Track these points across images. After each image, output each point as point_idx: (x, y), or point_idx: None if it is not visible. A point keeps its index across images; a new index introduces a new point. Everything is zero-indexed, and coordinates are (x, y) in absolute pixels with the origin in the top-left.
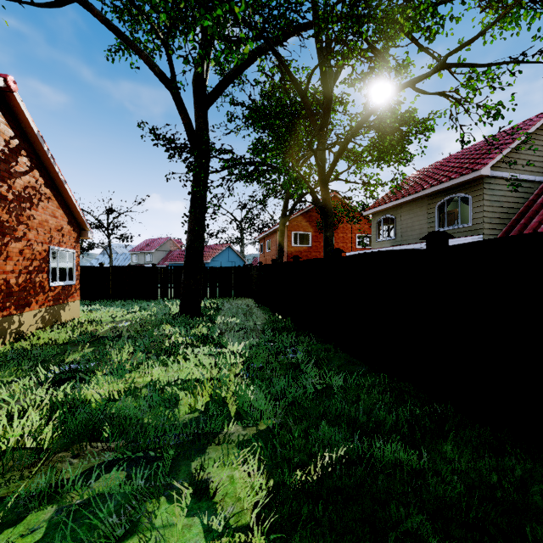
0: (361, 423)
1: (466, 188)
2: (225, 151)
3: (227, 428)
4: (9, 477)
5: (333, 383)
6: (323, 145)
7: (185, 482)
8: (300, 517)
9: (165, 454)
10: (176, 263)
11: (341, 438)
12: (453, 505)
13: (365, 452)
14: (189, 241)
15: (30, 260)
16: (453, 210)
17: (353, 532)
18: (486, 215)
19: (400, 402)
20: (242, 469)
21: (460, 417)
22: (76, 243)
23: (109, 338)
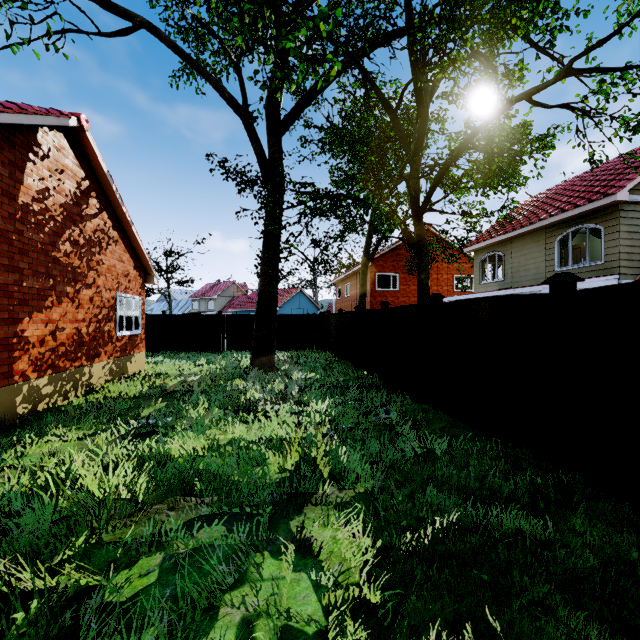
0: (472, 490)
1: (596, 217)
2: (305, 184)
3: (322, 490)
4: (116, 523)
5: (435, 447)
6: (417, 172)
7: (286, 539)
8: (415, 577)
9: (261, 511)
10: (241, 310)
11: (452, 503)
12: (586, 576)
13: (480, 519)
14: (262, 286)
15: (99, 308)
16: (579, 245)
17: (473, 595)
18: (623, 250)
19: (518, 470)
20: (345, 530)
21: (591, 488)
22: (142, 289)
23: (181, 393)
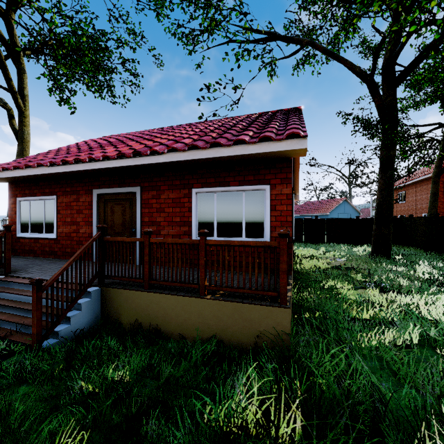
0: None
1: None
2: None
3: None
4: None
5: None
6: None
7: None
8: None
9: None
10: (298, 215)
11: None
12: None
13: None
14: (381, 198)
15: None
16: None
17: None
18: None
19: None
20: None
21: None
22: None
23: (355, 269)
